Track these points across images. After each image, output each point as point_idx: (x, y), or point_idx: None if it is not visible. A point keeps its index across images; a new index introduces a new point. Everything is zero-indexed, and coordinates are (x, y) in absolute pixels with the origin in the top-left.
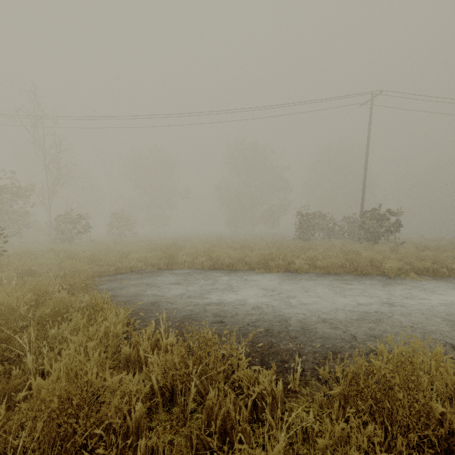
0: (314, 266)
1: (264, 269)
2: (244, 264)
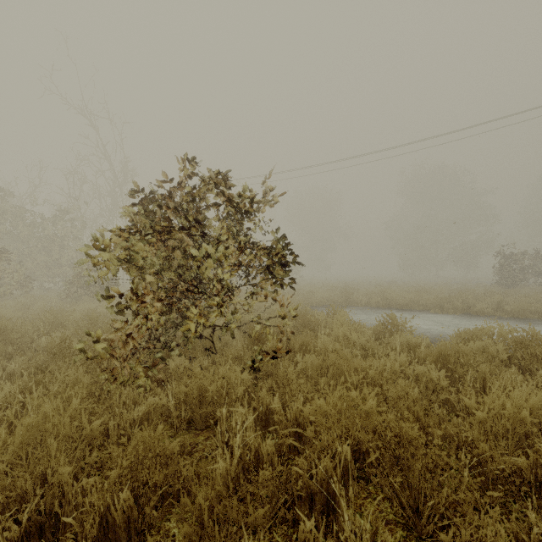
0: (500, 310)
1: (439, 310)
2: (419, 306)
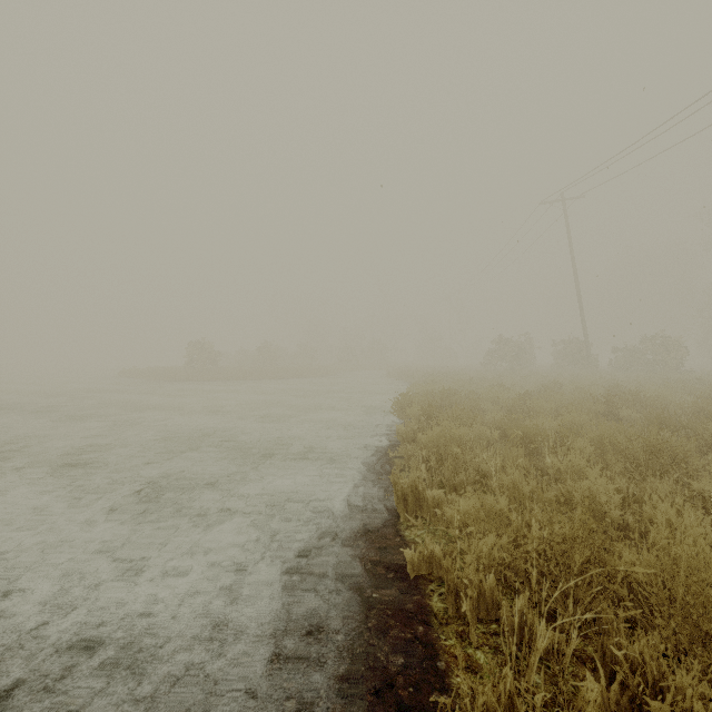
0: None
1: None
2: None
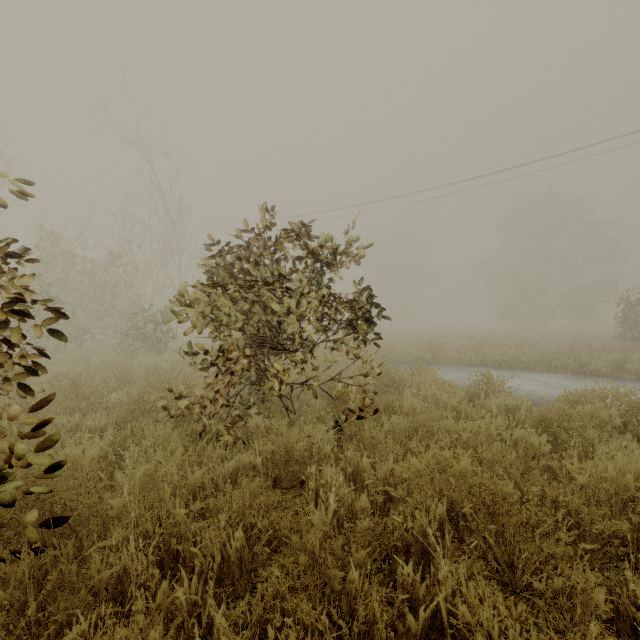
0: (622, 370)
1: (545, 369)
2: (521, 363)
